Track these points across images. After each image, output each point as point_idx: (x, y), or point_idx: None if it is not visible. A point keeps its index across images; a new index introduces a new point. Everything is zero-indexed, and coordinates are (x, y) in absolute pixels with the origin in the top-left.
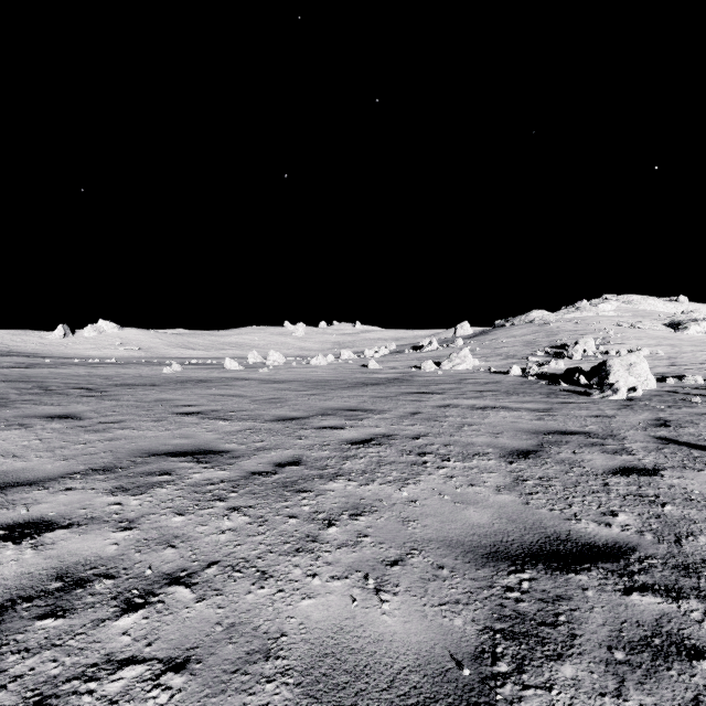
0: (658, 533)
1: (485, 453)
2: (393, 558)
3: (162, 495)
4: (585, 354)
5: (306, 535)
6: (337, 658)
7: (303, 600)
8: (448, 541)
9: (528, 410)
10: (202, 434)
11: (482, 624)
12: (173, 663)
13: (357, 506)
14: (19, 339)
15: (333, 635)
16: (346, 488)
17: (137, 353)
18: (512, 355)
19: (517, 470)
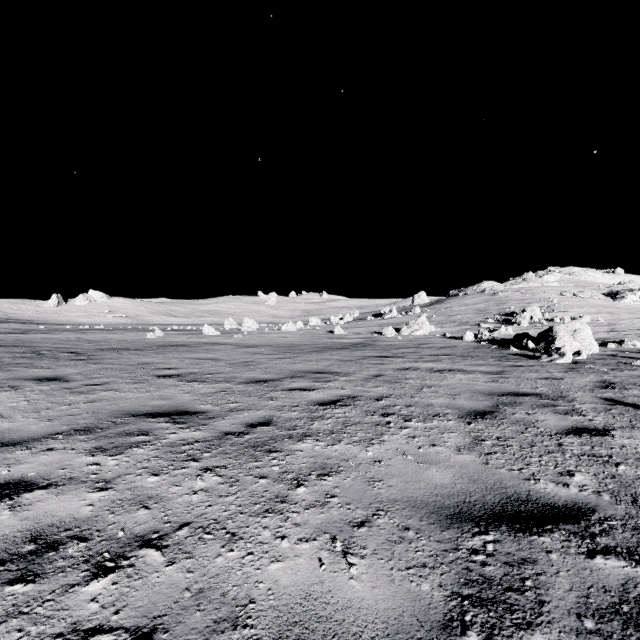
0: (614, 493)
1: (445, 414)
2: (359, 519)
3: (139, 455)
4: (531, 321)
5: (275, 496)
6: (305, 626)
7: (272, 564)
8: (412, 501)
9: (483, 373)
10: (179, 395)
11: (449, 590)
12: (140, 633)
13: (325, 466)
14: (17, 307)
15: (301, 602)
16: (314, 448)
17: (124, 320)
18: (465, 322)
19: (476, 430)
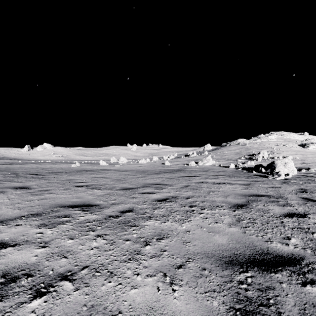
0: (313, 249)
1: (222, 206)
2: (179, 264)
3: (63, 228)
4: (263, 158)
5: (134, 250)
6: None
7: (132, 290)
8: (207, 253)
9: (240, 184)
10: (86, 196)
11: (228, 305)
12: None
13: (160, 234)
14: (8, 151)
15: (147, 313)
16: (155, 224)
17: (61, 158)
18: (230, 159)
19: (238, 214)
